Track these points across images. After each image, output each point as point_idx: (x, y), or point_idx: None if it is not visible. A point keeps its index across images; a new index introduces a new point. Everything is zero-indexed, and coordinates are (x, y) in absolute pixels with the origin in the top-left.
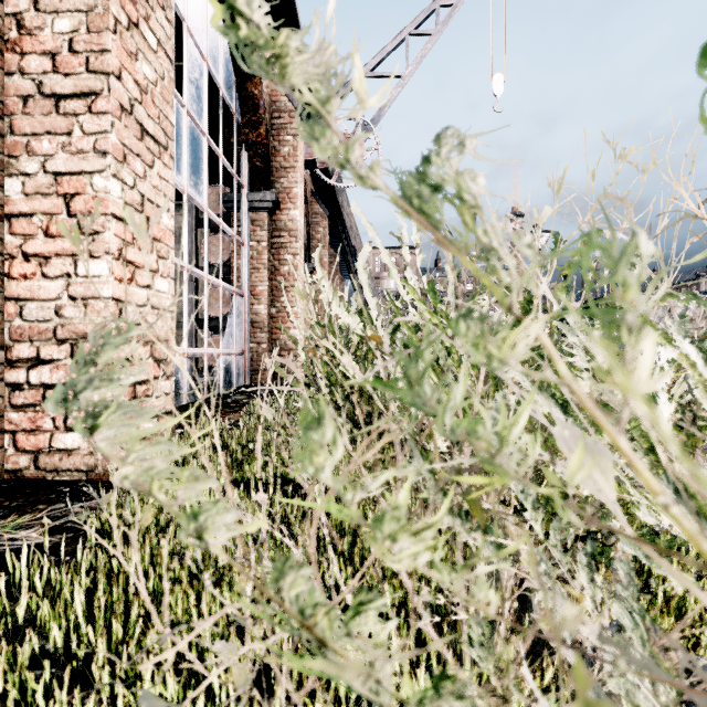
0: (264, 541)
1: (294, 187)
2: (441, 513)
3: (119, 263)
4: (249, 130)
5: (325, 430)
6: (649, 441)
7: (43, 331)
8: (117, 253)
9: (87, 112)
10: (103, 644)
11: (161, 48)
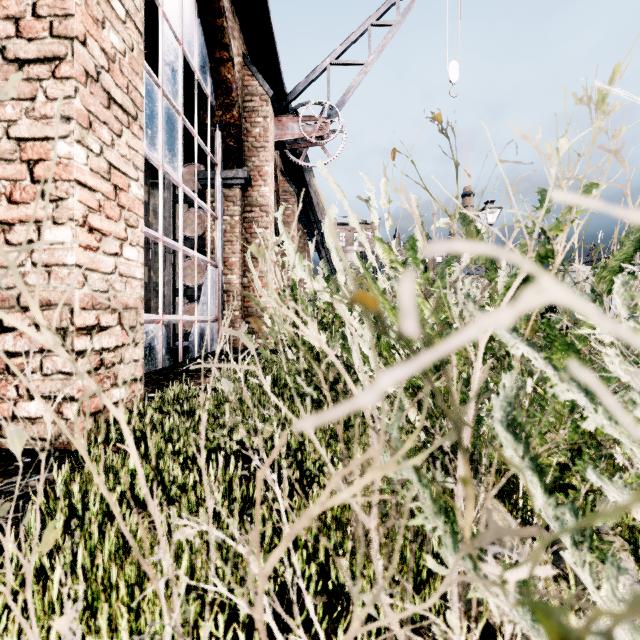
0: (211, 552)
1: (264, 165)
2: None
3: (84, 230)
4: (222, 112)
5: None
6: None
7: (6, 299)
8: (82, 220)
9: (51, 77)
10: None
11: (130, 19)
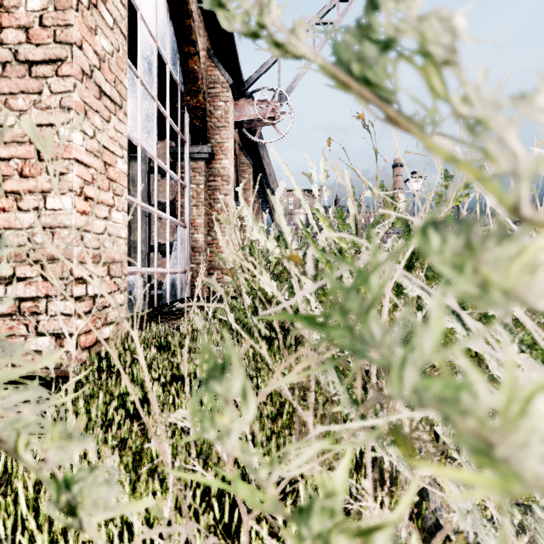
0: (191, 442)
1: (225, 142)
2: (397, 512)
3: (81, 199)
4: (190, 98)
5: (231, 380)
6: (542, 353)
7: (18, 254)
8: (79, 190)
9: (54, 75)
10: (47, 534)
11: (117, 25)
